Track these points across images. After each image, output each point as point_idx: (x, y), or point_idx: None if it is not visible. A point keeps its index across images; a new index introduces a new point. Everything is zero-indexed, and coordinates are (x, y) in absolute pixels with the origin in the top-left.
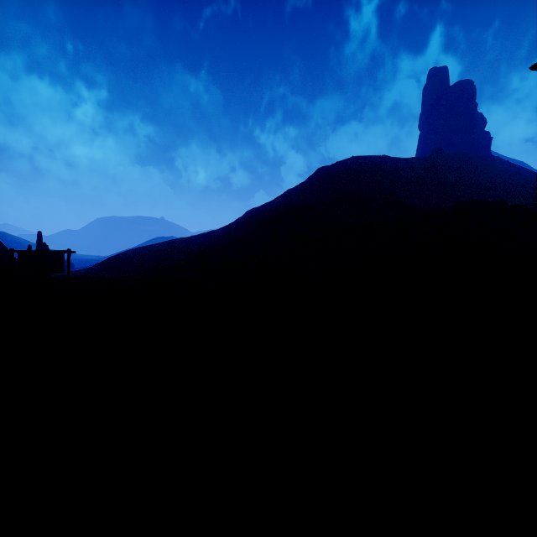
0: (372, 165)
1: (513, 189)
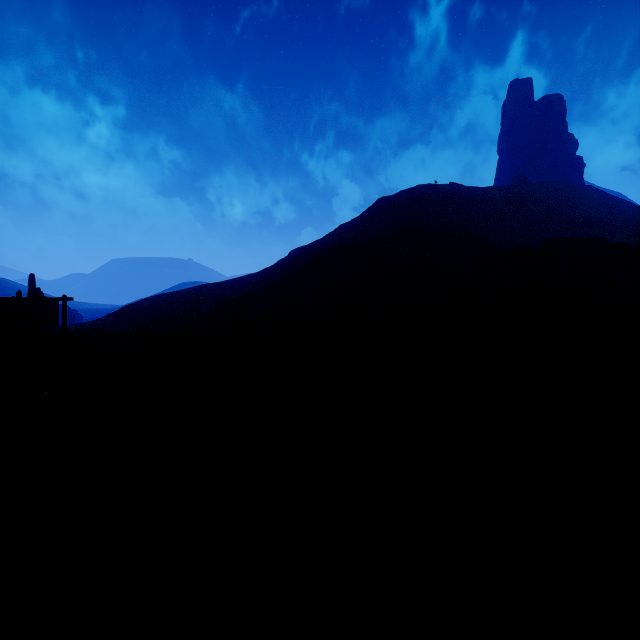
0: (442, 195)
1: (610, 224)
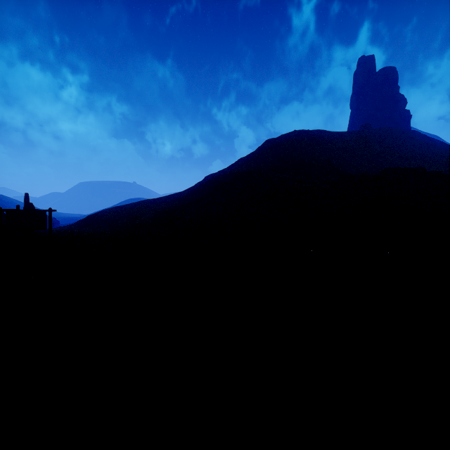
0: (311, 138)
1: (429, 158)
